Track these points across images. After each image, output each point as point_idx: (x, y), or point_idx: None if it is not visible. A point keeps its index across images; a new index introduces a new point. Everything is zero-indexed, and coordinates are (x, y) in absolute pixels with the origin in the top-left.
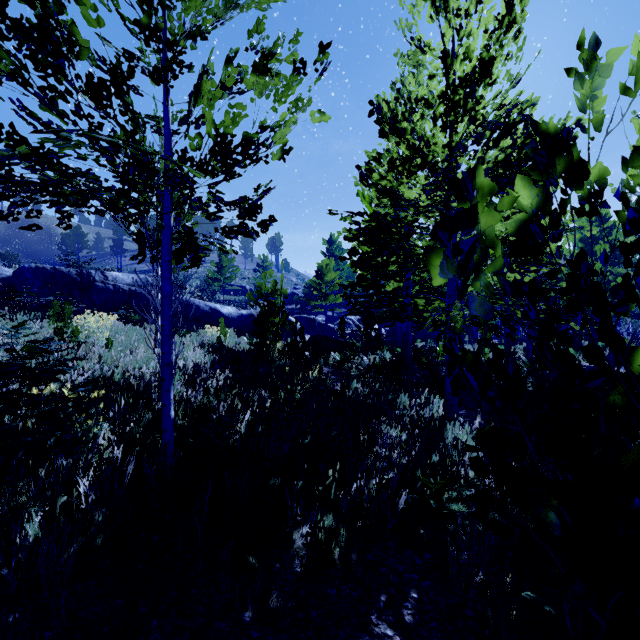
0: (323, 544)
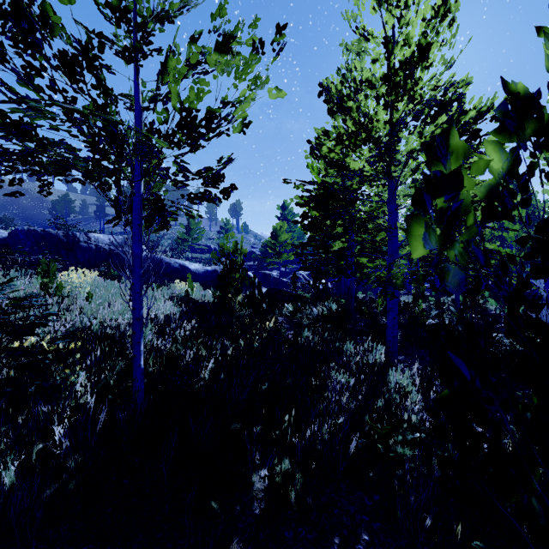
0: (280, 488)
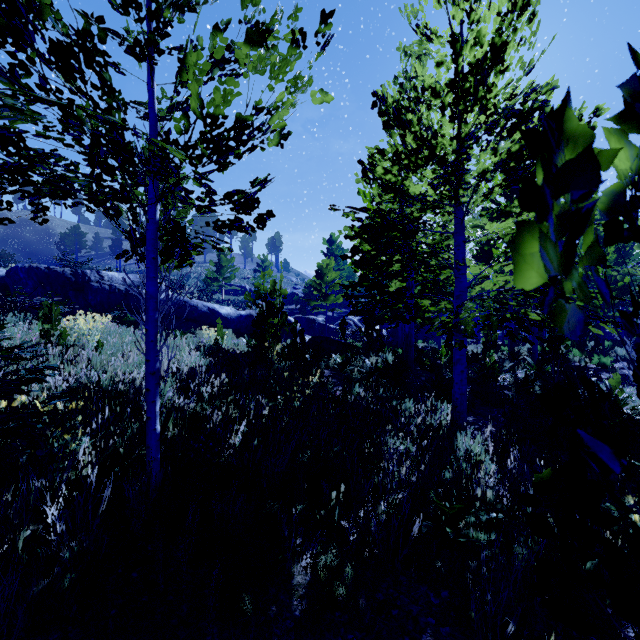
0: (326, 584)
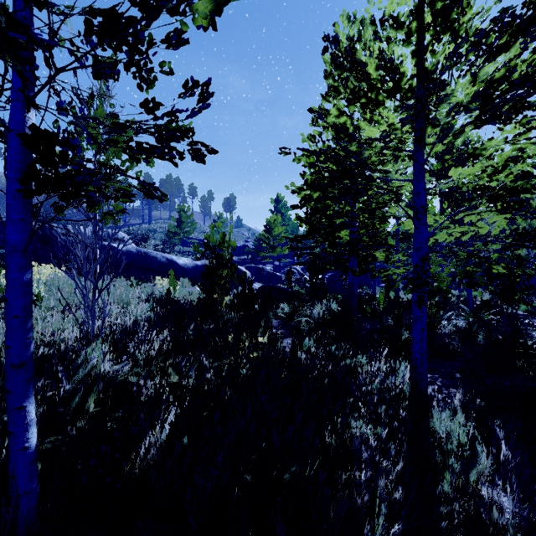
0: None
